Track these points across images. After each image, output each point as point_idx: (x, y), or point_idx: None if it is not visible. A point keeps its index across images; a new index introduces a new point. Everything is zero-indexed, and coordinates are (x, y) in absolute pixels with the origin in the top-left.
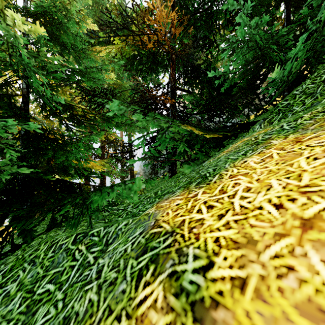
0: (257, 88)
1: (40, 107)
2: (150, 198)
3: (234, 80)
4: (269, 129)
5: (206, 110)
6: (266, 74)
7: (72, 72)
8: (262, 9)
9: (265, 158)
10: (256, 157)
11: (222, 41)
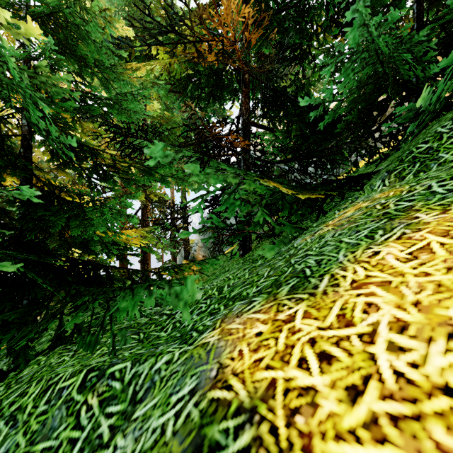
0: (373, 123)
1: (49, 154)
2: (211, 299)
3: (340, 112)
4: (404, 190)
5: (296, 157)
6: (387, 102)
7: (96, 101)
8: (386, 0)
9: (416, 250)
10: (397, 247)
11: (320, 53)
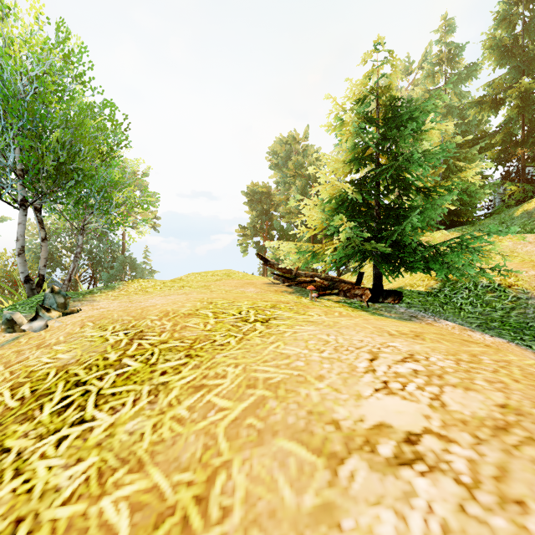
0: None
1: None
2: None
3: None
4: None
5: None
6: None
7: None
8: None
9: None
10: None
11: None
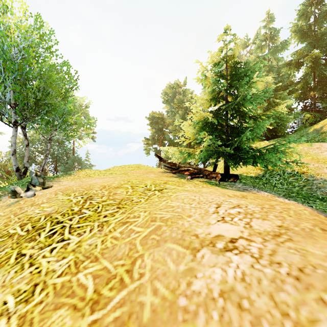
0: None
1: None
2: None
3: None
4: None
5: None
6: None
7: None
8: None
9: None
10: None
11: None
